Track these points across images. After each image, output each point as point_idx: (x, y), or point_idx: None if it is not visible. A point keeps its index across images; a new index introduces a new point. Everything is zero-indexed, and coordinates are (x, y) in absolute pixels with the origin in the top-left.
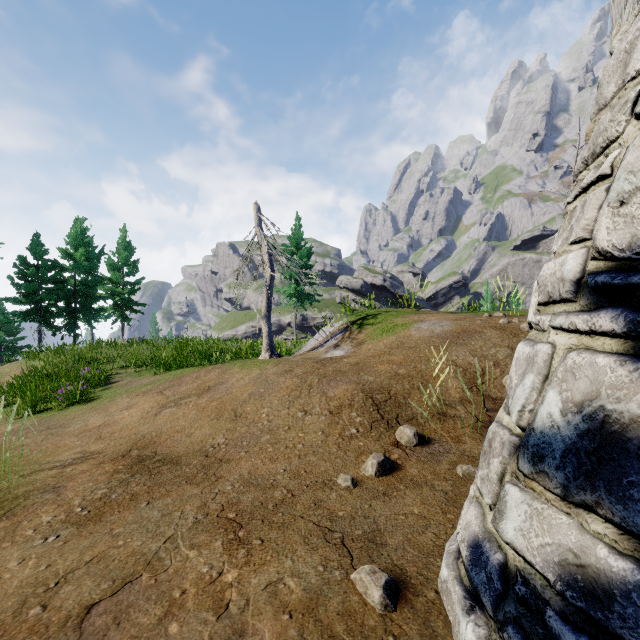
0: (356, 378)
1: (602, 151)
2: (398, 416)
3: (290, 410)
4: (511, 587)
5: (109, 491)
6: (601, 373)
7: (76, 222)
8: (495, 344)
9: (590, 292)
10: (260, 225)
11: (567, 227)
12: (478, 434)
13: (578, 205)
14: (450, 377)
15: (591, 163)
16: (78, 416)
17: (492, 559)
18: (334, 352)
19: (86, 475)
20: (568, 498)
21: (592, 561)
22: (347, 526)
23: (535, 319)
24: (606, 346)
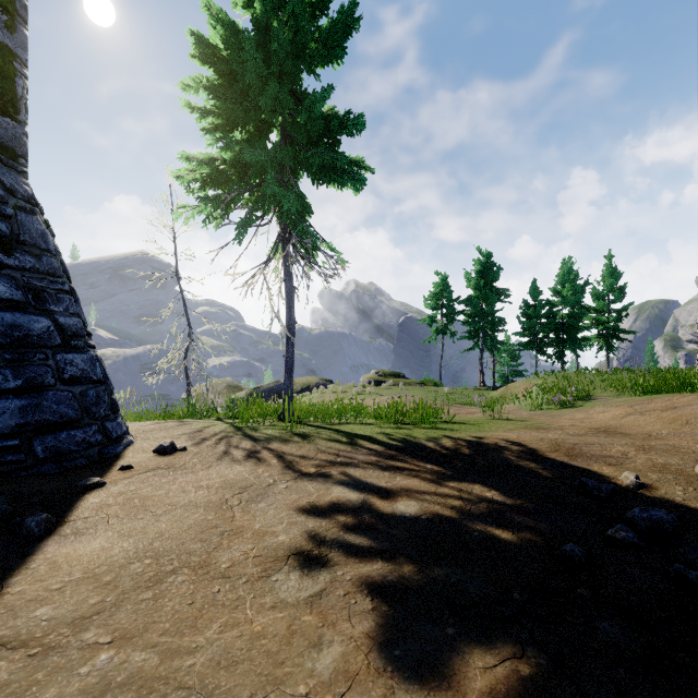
0: None
1: None
2: None
3: None
4: None
5: (585, 433)
6: None
7: (563, 263)
8: None
9: None
10: None
11: None
12: None
13: None
14: None
15: None
16: (568, 413)
17: None
18: None
19: (574, 429)
20: None
21: None
22: None
23: None
24: None
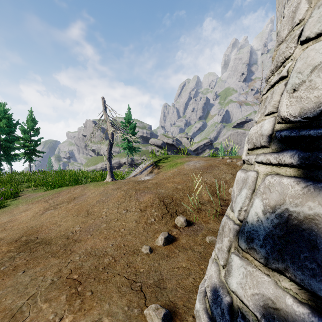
0: (155, 191)
1: (281, 64)
2: (176, 211)
3: (118, 209)
4: (235, 319)
5: (0, 265)
6: (285, 188)
7: (0, 105)
8: (225, 172)
9: (277, 141)
10: (106, 109)
11: (263, 107)
12: (217, 219)
13: (269, 94)
14: (203, 189)
15: (275, 72)
16: None
17: (224, 300)
18: (145, 177)
19: None
20: (268, 265)
21: (283, 306)
22: (144, 278)
23: (246, 158)
24: (287, 172)
